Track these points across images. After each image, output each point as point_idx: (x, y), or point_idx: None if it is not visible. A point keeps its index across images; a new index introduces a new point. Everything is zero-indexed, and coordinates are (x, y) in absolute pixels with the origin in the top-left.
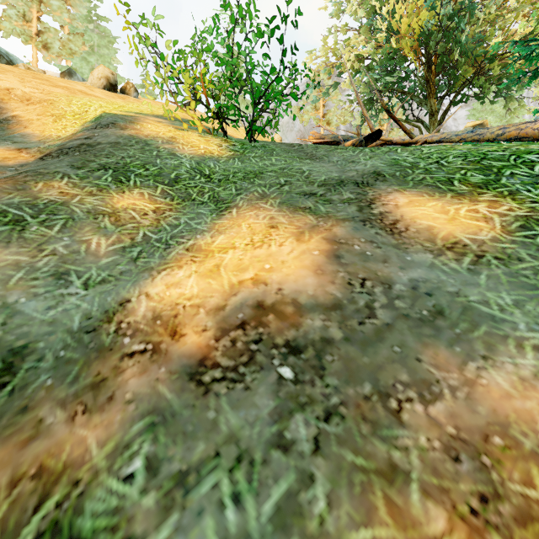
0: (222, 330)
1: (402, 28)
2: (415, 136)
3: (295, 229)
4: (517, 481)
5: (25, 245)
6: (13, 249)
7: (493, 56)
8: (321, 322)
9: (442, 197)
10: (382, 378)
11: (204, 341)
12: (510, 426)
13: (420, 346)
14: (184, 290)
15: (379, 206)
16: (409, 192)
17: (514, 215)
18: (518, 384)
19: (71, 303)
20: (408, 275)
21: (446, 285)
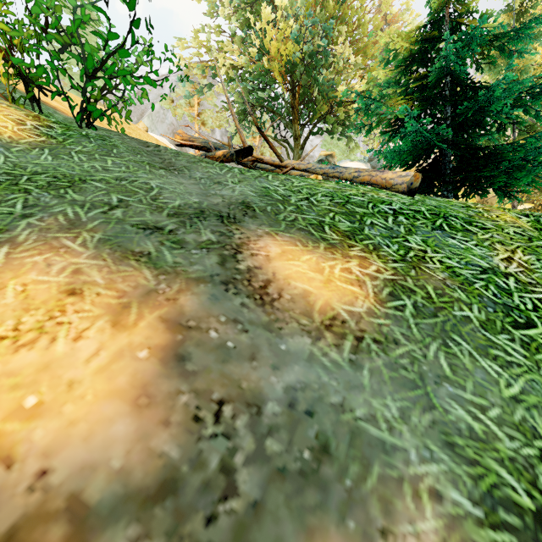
0: None
1: (273, 50)
2: (284, 160)
3: (114, 298)
4: None
5: None
6: None
7: (340, 101)
8: None
9: (316, 248)
10: None
11: None
12: None
13: (304, 541)
14: None
15: (247, 258)
16: (282, 237)
17: (382, 278)
18: None
19: None
20: (283, 381)
21: (329, 391)
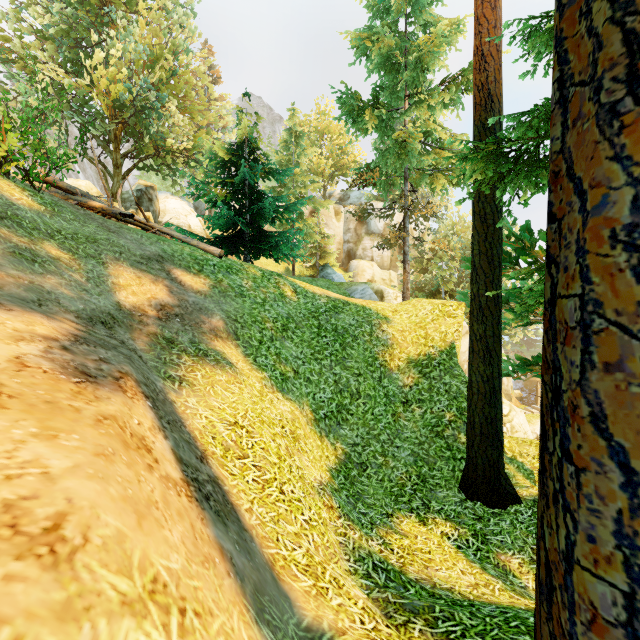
0: (158, 311)
1: (102, 86)
2: (150, 223)
3: (150, 280)
4: (219, 334)
5: (57, 275)
6: (57, 277)
7: (170, 151)
8: (179, 310)
9: (191, 274)
10: (196, 321)
11: (155, 313)
12: (217, 327)
13: (200, 315)
14: (133, 300)
15: (173, 275)
16: (180, 270)
17: (210, 284)
18: (217, 321)
19: (102, 301)
20: (191, 299)
21: (201, 302)
